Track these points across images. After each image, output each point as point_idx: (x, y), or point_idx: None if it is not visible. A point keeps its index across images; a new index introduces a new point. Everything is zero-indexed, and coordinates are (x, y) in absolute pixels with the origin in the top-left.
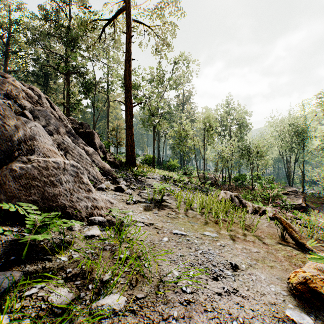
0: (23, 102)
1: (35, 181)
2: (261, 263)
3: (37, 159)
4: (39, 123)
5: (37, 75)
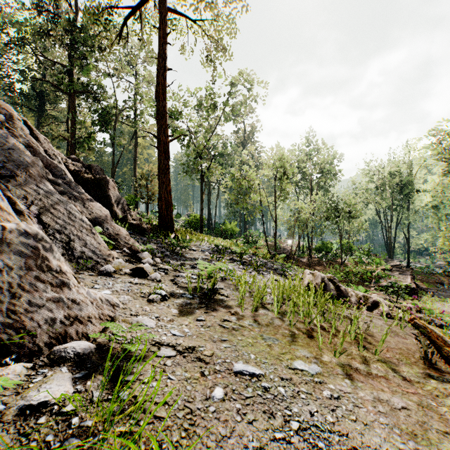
0: None
1: None
2: (425, 445)
3: None
4: None
5: (27, 95)
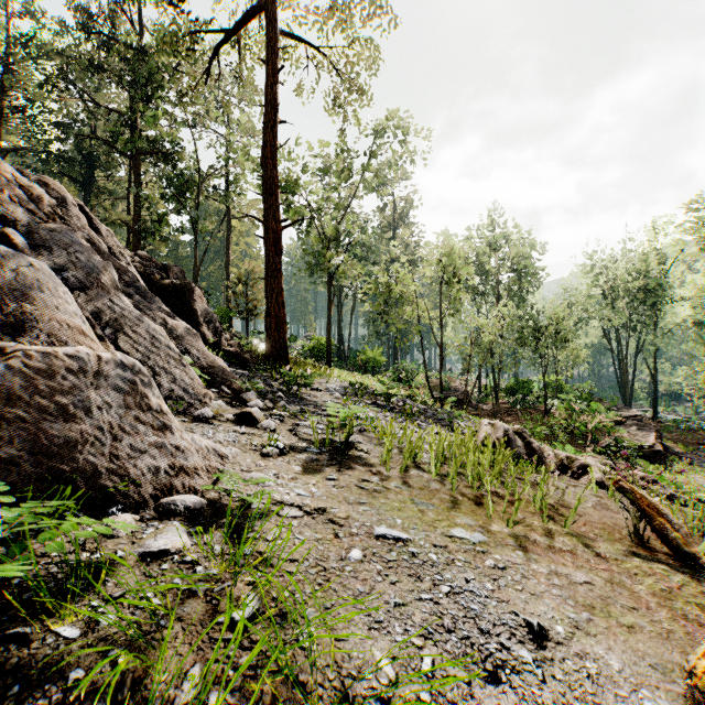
0: (11, 210)
1: (16, 408)
2: (602, 617)
3: (23, 348)
4: (51, 261)
5: (69, 159)
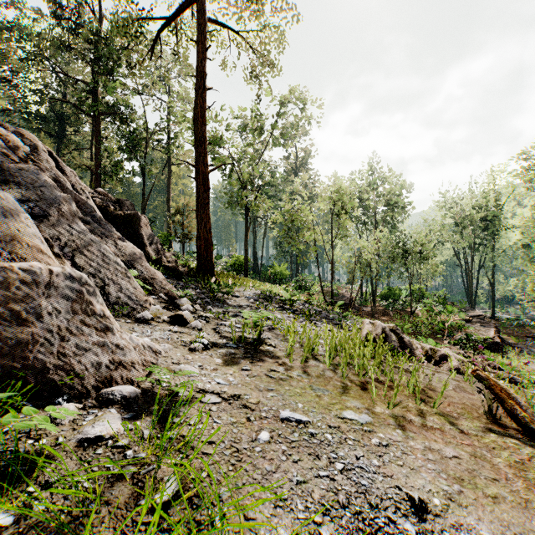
0: None
1: None
2: (470, 489)
3: None
4: (19, 193)
5: (45, 118)
